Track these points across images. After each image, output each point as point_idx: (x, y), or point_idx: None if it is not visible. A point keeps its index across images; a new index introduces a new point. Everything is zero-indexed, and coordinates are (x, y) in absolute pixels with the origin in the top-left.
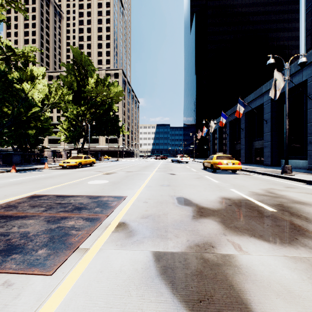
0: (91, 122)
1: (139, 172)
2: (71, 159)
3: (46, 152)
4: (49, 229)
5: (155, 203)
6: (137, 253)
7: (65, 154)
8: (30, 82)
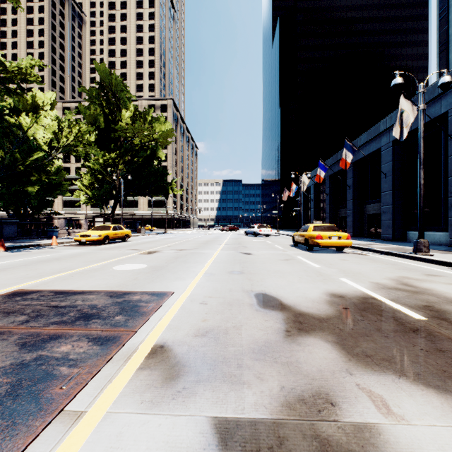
0: (126, 176)
1: (196, 250)
2: (94, 230)
3: (56, 221)
4: (18, 363)
5: (219, 305)
6: (182, 423)
7: (85, 223)
8: (32, 114)
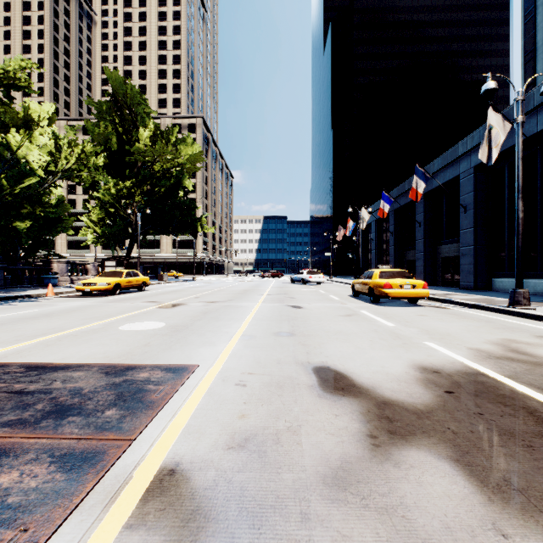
0: (144, 210)
1: (231, 303)
2: (101, 277)
3: (55, 265)
4: None
5: (264, 388)
6: None
7: (93, 268)
8: (24, 130)
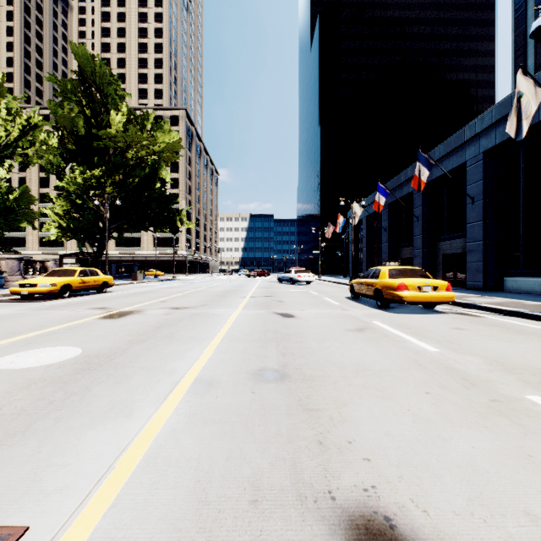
0: None
1: (203, 309)
2: (48, 276)
3: (3, 262)
4: None
5: None
6: None
7: (54, 266)
8: None
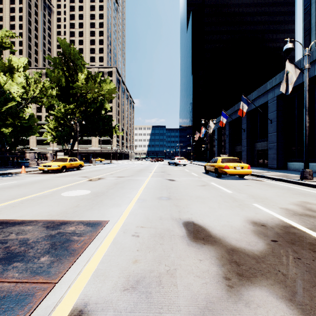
0: (81, 122)
1: (132, 177)
2: (54, 161)
3: (27, 154)
4: None
5: (151, 238)
6: None
7: (51, 156)
8: (8, 74)
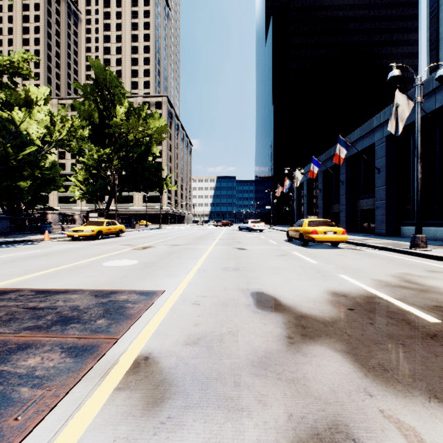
0: (120, 172)
1: (190, 245)
2: (87, 225)
3: (49, 216)
4: None
5: (213, 306)
6: None
7: (80, 218)
8: (25, 108)
